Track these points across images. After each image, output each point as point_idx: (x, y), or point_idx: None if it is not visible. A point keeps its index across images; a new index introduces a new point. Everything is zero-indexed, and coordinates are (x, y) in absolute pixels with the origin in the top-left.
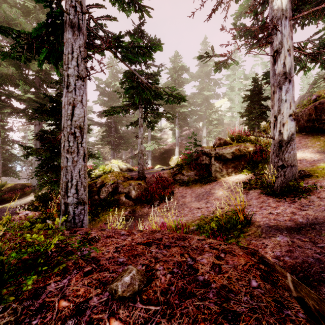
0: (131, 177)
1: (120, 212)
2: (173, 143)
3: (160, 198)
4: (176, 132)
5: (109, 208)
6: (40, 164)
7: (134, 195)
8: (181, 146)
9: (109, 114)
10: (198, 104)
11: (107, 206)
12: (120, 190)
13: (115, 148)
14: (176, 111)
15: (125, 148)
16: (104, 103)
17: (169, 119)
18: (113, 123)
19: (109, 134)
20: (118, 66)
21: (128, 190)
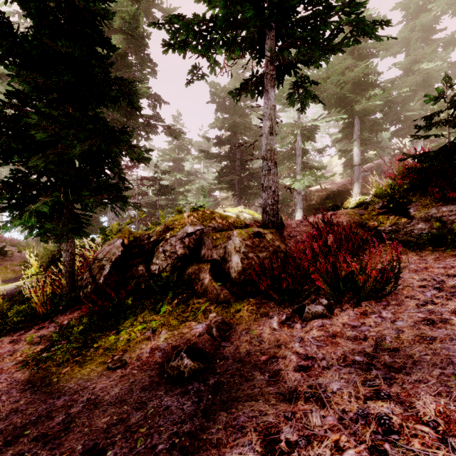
0: (245, 226)
1: (184, 322)
2: (348, 179)
3: (332, 290)
4: (354, 155)
5: (157, 304)
6: (13, 178)
7: (237, 269)
8: (363, 184)
9: (185, 55)
10: (403, 100)
11: (156, 299)
12: (203, 252)
13: (240, 193)
14: (356, 111)
15: (256, 191)
16: (222, 119)
17: (358, 32)
18: (238, 153)
19: (231, 172)
20: (245, 60)
21: (222, 254)
